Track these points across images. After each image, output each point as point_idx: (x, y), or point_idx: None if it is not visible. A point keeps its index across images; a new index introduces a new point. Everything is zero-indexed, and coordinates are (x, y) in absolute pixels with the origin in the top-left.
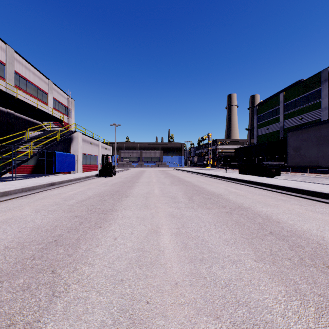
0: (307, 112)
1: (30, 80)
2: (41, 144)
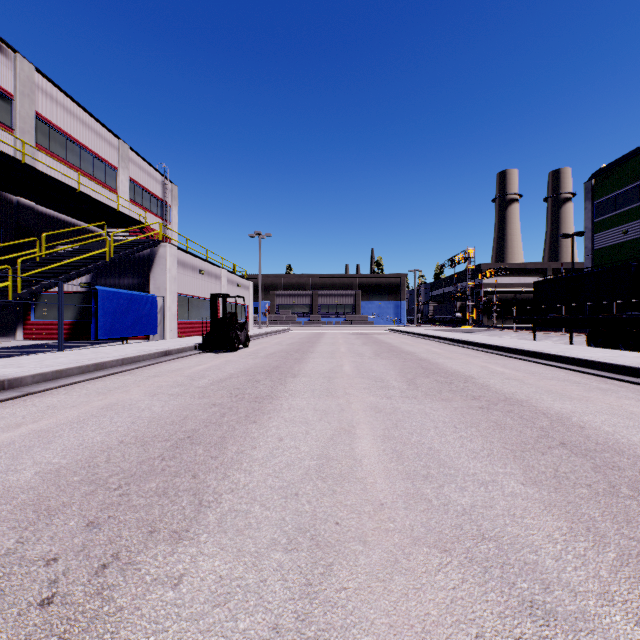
0: None
1: (74, 138)
2: (54, 266)
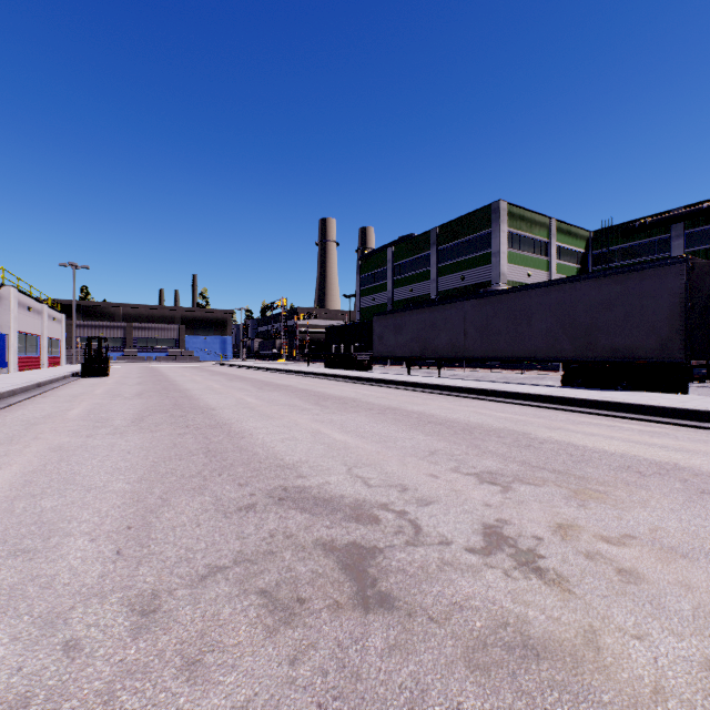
0: (417, 282)
1: None
2: None
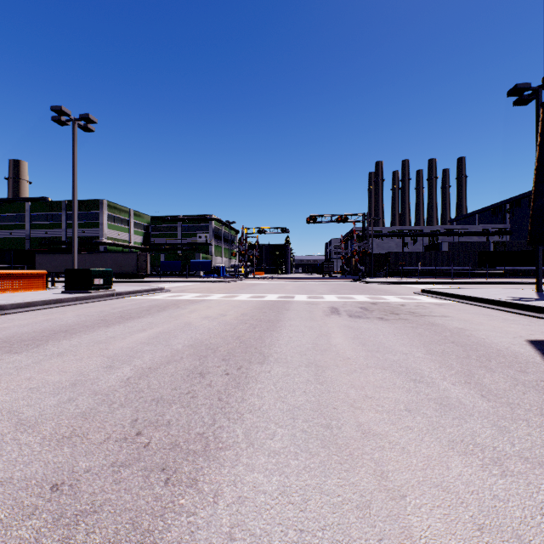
0: (52, 228)
1: None
2: None
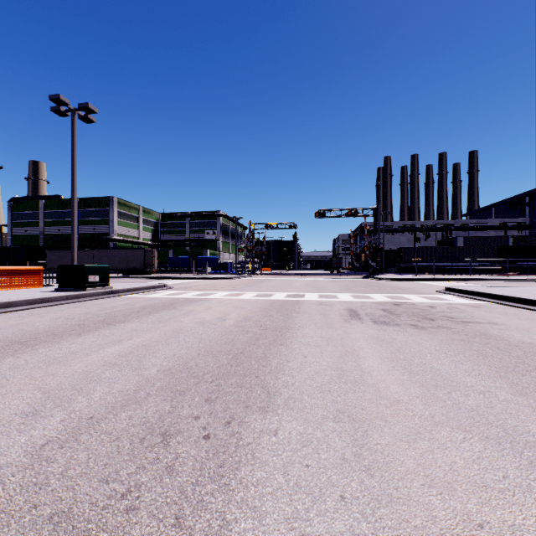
0: (64, 225)
1: None
2: None
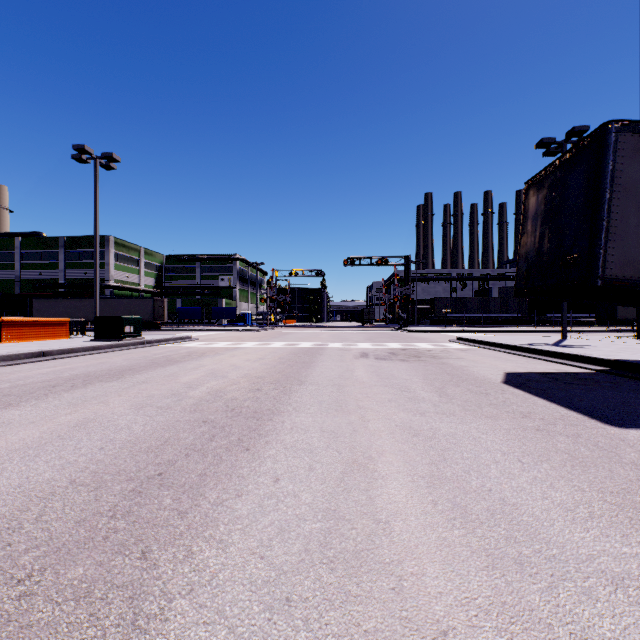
0: (47, 269)
1: None
2: None
